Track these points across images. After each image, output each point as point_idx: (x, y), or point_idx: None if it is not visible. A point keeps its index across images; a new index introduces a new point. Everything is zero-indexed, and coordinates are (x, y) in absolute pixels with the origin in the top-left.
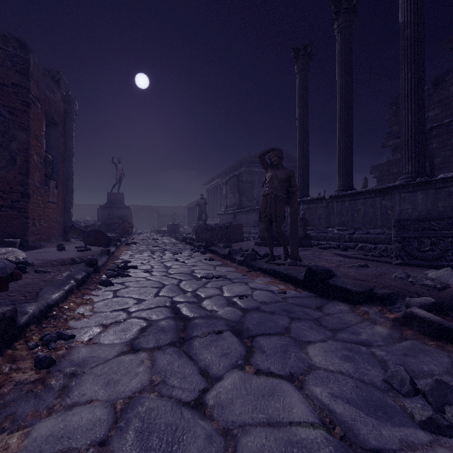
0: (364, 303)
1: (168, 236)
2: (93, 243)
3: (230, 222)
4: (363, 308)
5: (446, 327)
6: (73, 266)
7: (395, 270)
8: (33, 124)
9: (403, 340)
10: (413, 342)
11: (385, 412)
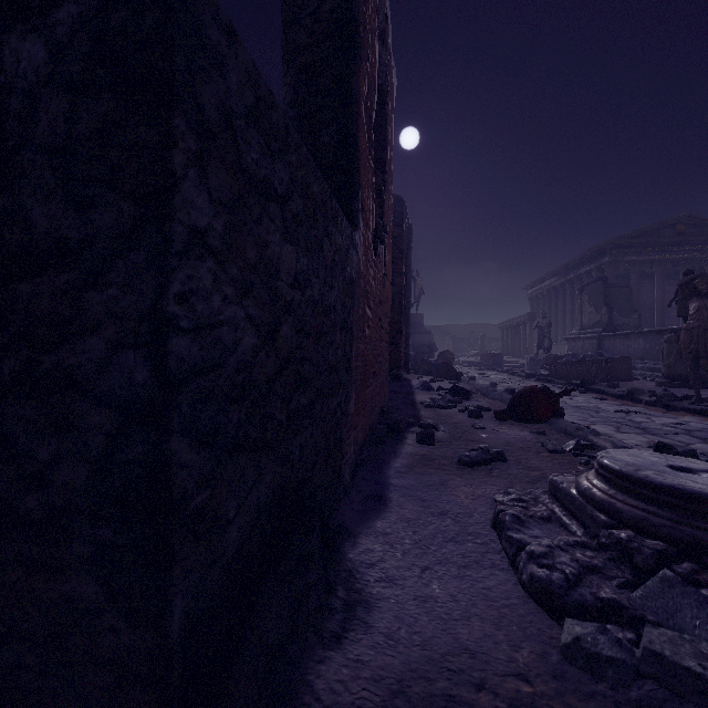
0: None
1: (489, 370)
2: (443, 377)
3: (598, 352)
4: None
5: None
6: (475, 395)
7: None
8: (403, 268)
9: None
10: None
11: None
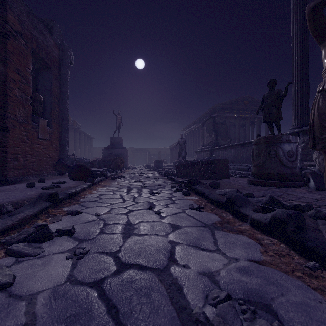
0: None
1: (154, 170)
2: (76, 178)
3: (209, 158)
4: None
5: None
6: None
7: None
8: (13, 58)
9: None
10: None
11: None
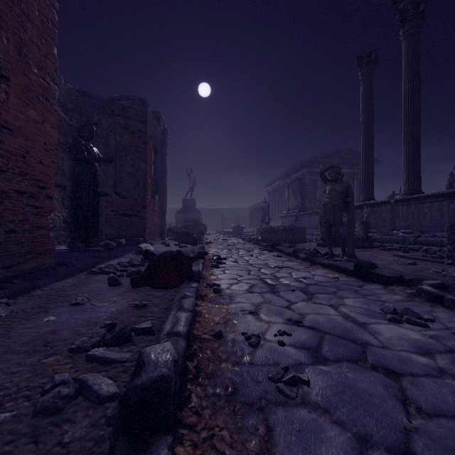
0: (394, 284)
1: (234, 236)
2: (184, 242)
3: (292, 224)
4: (392, 287)
5: (438, 295)
6: None
7: (439, 267)
8: (148, 156)
9: (409, 302)
10: (415, 303)
11: (374, 317)
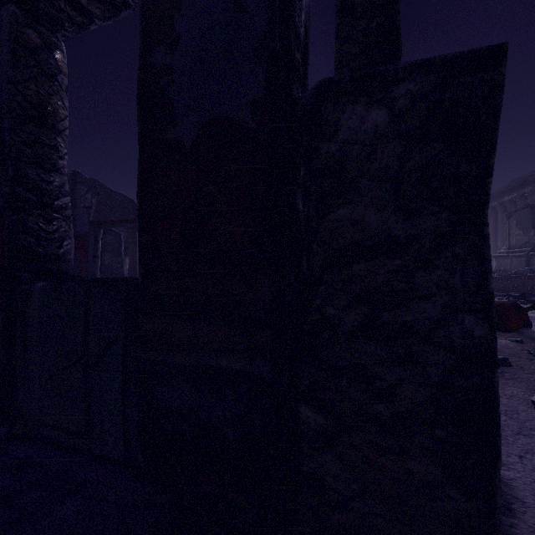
0: None
1: None
2: None
3: (529, 269)
4: None
5: None
6: None
7: None
8: None
9: None
10: None
11: None
